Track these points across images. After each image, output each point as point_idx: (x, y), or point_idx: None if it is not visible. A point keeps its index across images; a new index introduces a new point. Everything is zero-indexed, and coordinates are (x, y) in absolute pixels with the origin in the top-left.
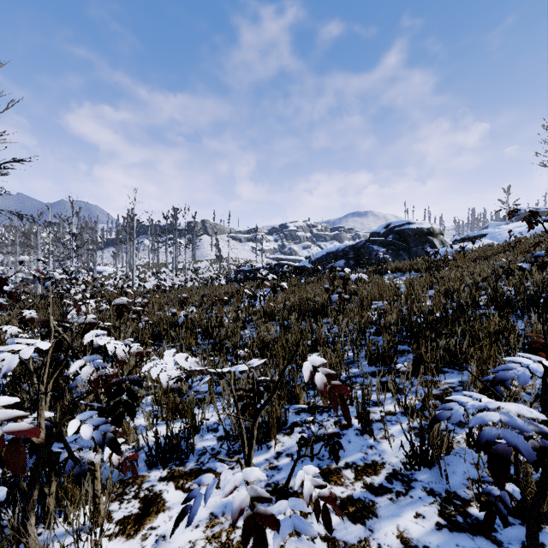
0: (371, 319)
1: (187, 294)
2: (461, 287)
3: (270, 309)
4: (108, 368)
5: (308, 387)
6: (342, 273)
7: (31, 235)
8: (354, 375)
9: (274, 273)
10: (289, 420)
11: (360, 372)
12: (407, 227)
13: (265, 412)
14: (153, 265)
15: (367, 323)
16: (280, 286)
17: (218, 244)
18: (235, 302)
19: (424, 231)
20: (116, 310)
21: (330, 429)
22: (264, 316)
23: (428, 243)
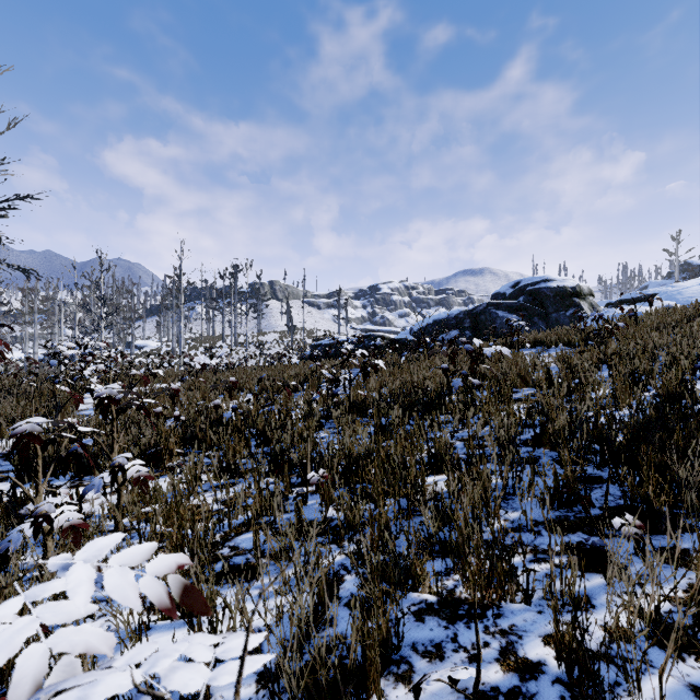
0: (521, 419)
1: (244, 376)
2: (654, 367)
3: (359, 400)
4: (72, 513)
5: (433, 550)
6: (468, 346)
7: (55, 301)
8: (513, 526)
9: (363, 348)
10: (404, 636)
11: (526, 523)
12: (544, 285)
13: (355, 608)
14: (207, 338)
15: (515, 424)
16: (374, 365)
17: (290, 311)
18: (310, 388)
19: (567, 291)
20: (98, 406)
21: (497, 674)
22: (350, 410)
23: (573, 307)
